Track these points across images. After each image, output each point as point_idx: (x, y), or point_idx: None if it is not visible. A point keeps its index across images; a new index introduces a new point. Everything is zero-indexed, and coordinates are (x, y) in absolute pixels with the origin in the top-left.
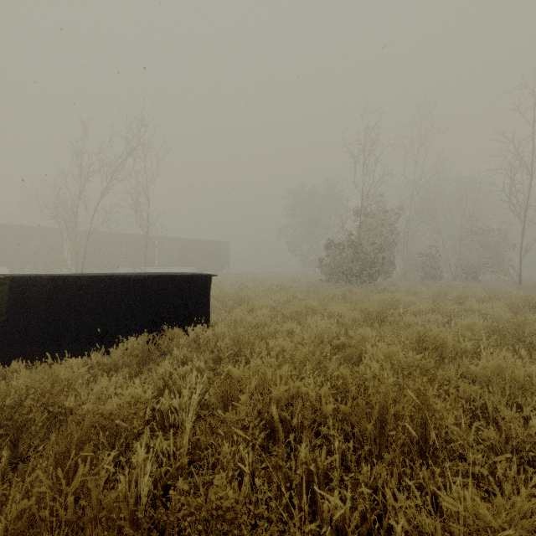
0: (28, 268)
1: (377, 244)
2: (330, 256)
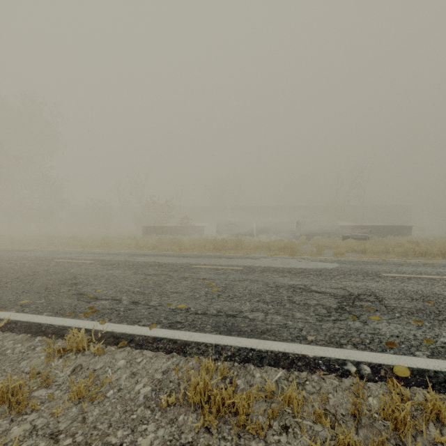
0: None
1: None
2: None
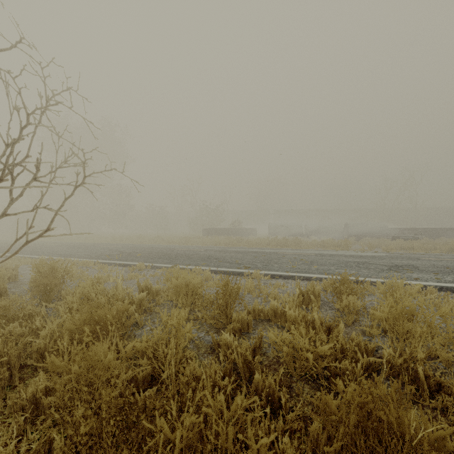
0: None
1: None
2: None
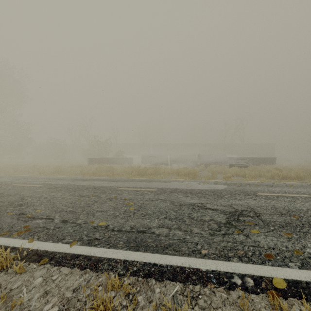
0: None
1: None
2: None
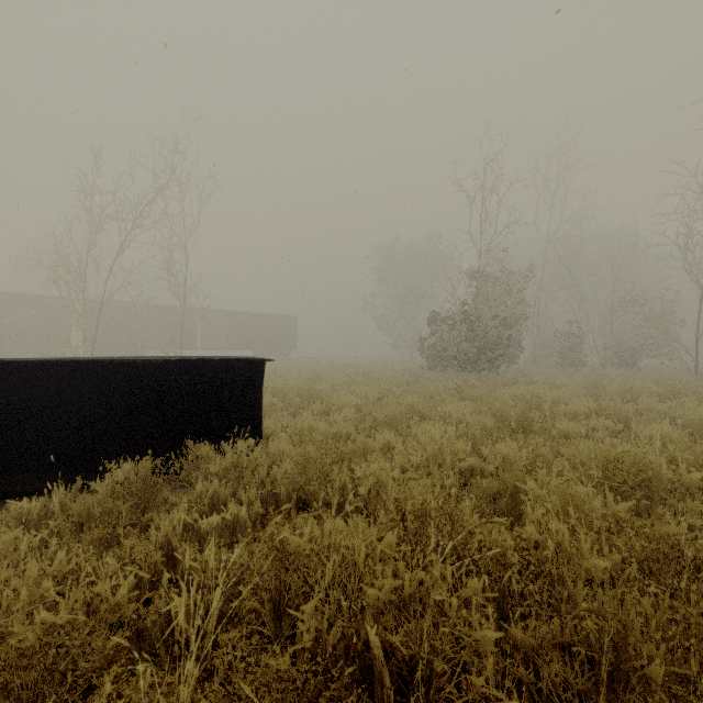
0: (21, 351)
1: (501, 317)
2: (435, 335)
